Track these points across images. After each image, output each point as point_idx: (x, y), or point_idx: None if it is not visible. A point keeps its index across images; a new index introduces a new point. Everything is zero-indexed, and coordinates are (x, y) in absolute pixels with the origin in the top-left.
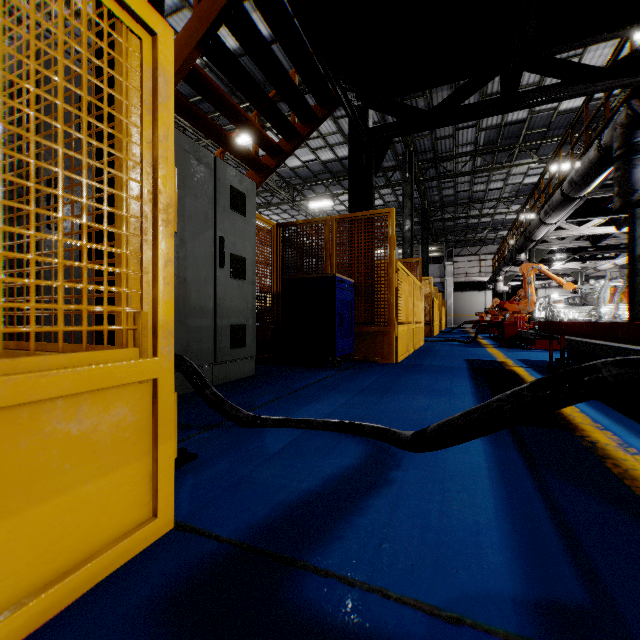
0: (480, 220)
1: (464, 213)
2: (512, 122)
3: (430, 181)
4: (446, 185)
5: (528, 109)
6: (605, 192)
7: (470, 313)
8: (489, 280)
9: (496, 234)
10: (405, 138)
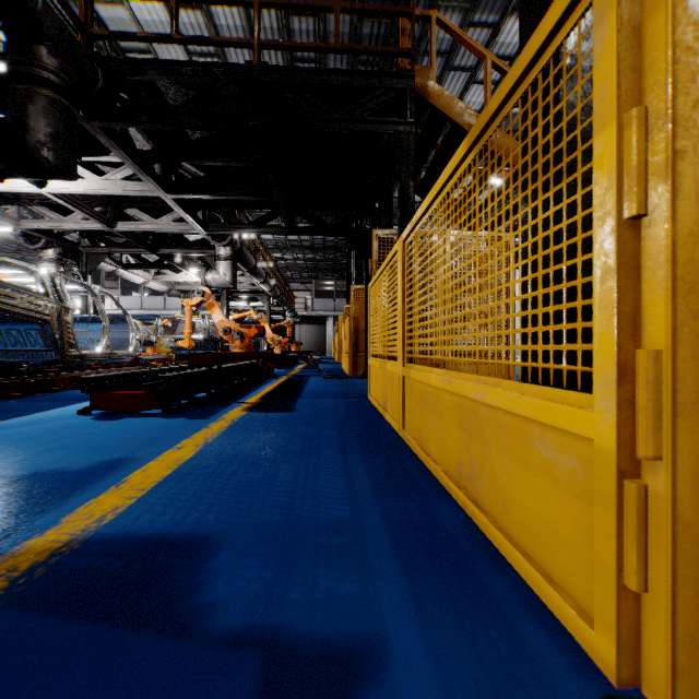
0: None
1: None
2: None
3: None
4: None
5: None
6: None
7: None
8: None
9: None
10: None
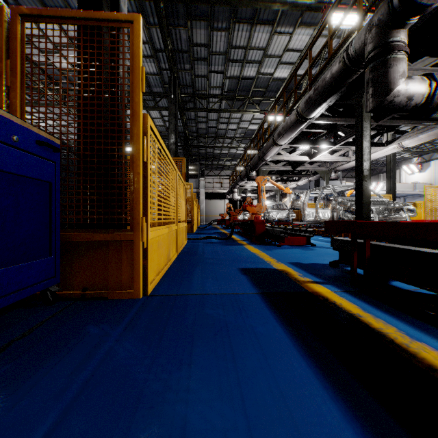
0: (221, 151)
1: (212, 144)
2: (246, 77)
3: (190, 111)
4: (201, 119)
5: (257, 69)
6: (322, 120)
7: (215, 214)
8: (228, 192)
9: (230, 162)
10: (170, 62)
